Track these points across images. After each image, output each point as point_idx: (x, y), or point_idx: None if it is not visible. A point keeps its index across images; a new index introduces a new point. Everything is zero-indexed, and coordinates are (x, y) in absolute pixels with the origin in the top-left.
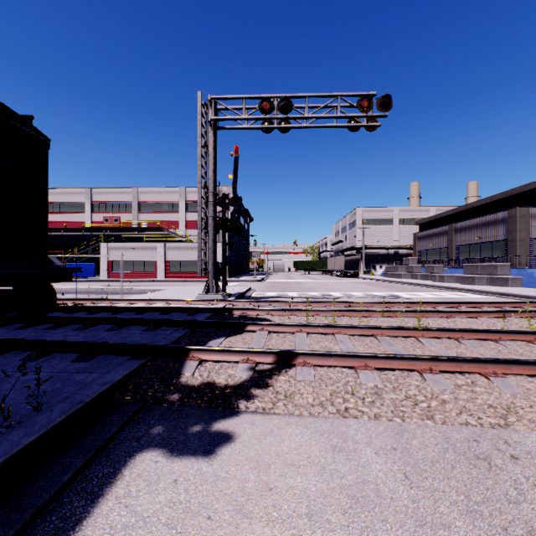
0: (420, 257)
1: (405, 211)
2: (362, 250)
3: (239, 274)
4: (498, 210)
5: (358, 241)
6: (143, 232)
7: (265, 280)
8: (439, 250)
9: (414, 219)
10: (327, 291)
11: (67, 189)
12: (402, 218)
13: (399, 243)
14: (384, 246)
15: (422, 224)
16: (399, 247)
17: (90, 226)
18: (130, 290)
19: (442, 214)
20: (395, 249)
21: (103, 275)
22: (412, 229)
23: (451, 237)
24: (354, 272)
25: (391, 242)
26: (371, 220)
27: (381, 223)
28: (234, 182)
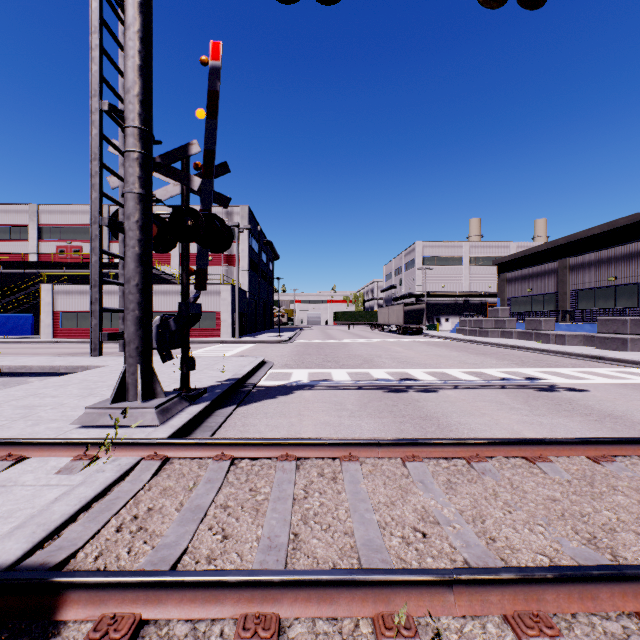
0: (510, 307)
1: (478, 247)
2: (423, 298)
3: (258, 330)
4: (620, 242)
5: (417, 286)
6: (117, 270)
7: (293, 339)
8: (541, 297)
9: (490, 257)
10: (401, 367)
11: (1, 205)
12: (474, 256)
13: (470, 289)
14: (452, 293)
15: (502, 264)
16: (471, 294)
17: (37, 260)
18: (27, 368)
19: (533, 250)
20: (465, 297)
21: (45, 334)
22: (486, 271)
23: (564, 278)
24: (417, 327)
25: (460, 287)
26: (434, 259)
27: (447, 262)
28: (210, 128)
